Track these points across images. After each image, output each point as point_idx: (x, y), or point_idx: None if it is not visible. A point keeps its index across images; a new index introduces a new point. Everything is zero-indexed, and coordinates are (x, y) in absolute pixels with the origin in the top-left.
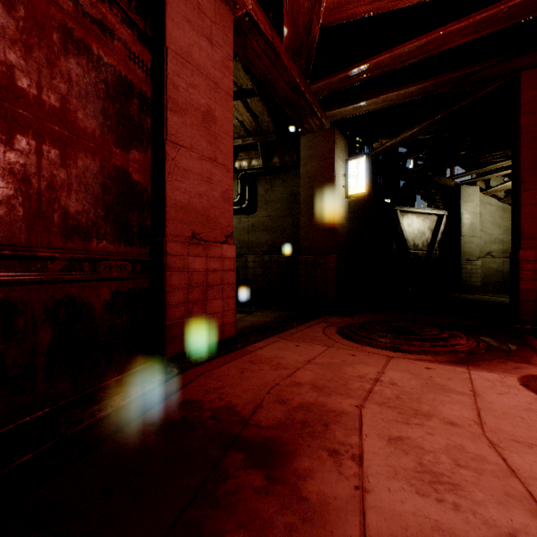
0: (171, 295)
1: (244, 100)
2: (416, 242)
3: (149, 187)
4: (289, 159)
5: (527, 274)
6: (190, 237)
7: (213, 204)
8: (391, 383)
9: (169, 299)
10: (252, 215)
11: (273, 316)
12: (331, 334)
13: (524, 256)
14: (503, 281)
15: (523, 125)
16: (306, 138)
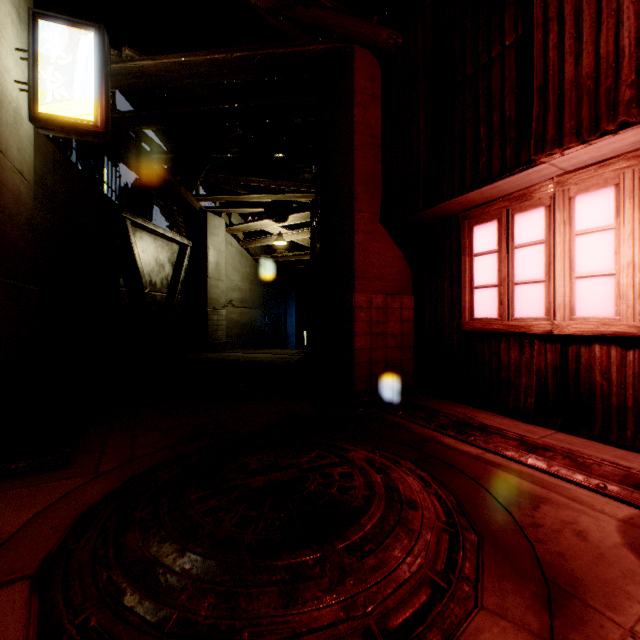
0: None
1: None
2: (154, 278)
3: None
4: None
5: (362, 327)
6: None
7: None
8: None
9: None
10: None
11: None
12: None
13: (359, 301)
14: (241, 334)
15: (357, 120)
16: None
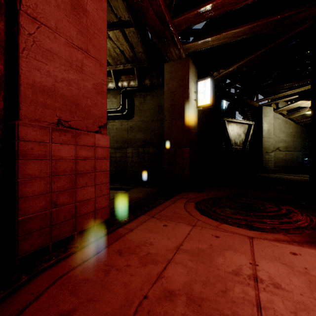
0: (26, 186)
1: (123, 31)
2: (236, 141)
3: (1, 64)
4: (157, 81)
5: None
6: (56, 124)
7: (84, 94)
8: (274, 285)
9: (24, 191)
10: (131, 120)
11: (145, 192)
12: (191, 210)
13: None
14: (285, 165)
15: None
16: (169, 64)
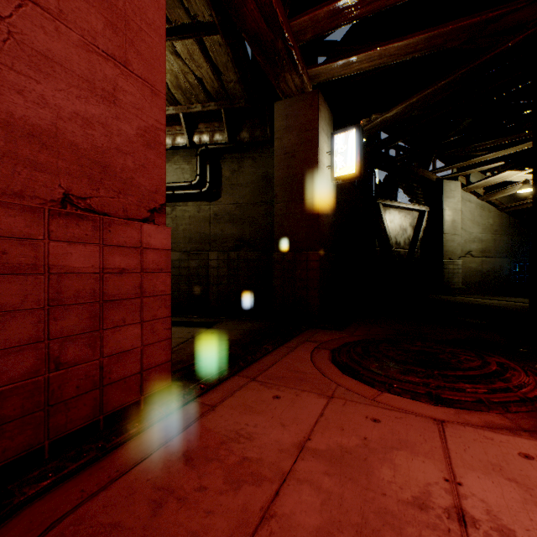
0: None
1: (201, 42)
2: (398, 239)
3: None
4: (261, 133)
5: None
6: (59, 202)
7: (120, 145)
8: (502, 533)
9: None
10: (216, 201)
11: (240, 331)
12: (324, 365)
13: None
14: (481, 281)
15: None
16: (283, 103)
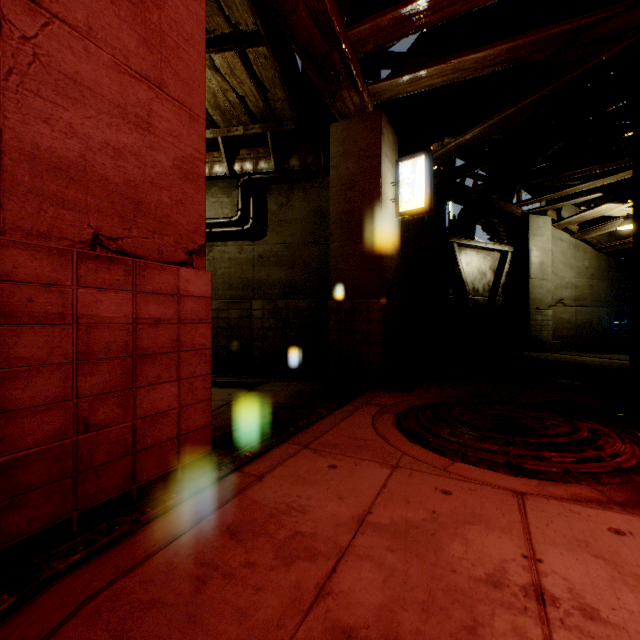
0: (16, 386)
1: (244, 54)
2: (476, 285)
3: None
4: (314, 160)
5: None
6: (88, 244)
7: (155, 179)
8: (584, 612)
9: (10, 397)
10: (260, 241)
11: (289, 393)
12: (387, 432)
13: None
14: (575, 335)
15: None
16: (339, 126)
